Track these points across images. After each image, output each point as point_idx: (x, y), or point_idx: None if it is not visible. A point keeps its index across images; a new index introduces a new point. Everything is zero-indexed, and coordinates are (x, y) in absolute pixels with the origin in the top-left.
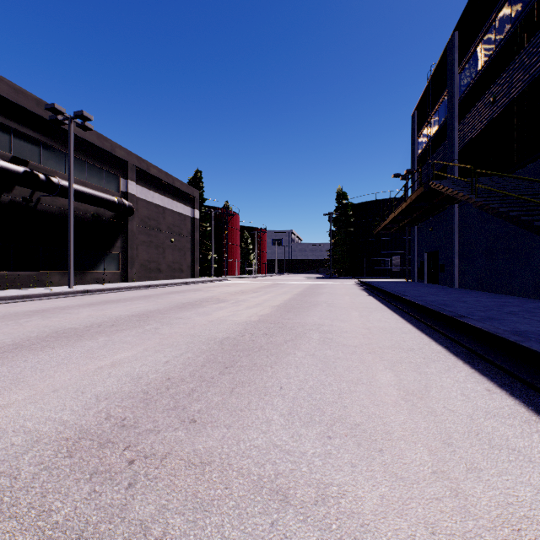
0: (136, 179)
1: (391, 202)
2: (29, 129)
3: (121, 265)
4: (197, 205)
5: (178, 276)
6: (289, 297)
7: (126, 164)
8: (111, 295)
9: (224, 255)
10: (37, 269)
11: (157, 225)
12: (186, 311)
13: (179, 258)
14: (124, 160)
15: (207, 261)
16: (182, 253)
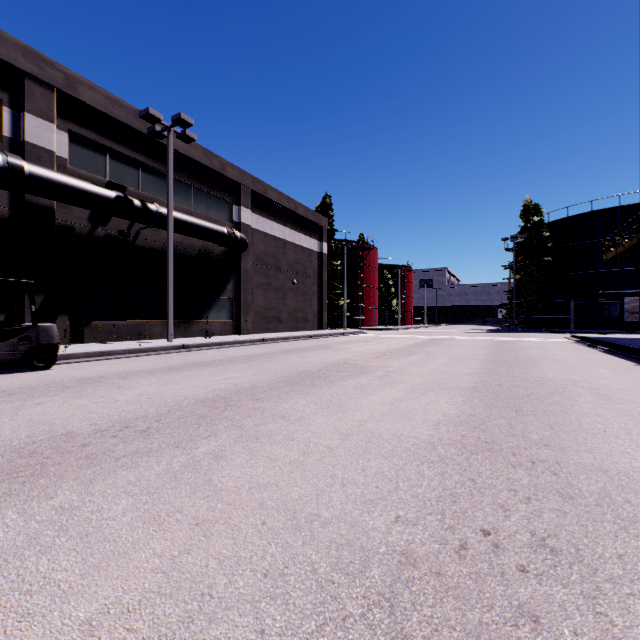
0: (251, 205)
1: (622, 211)
2: (126, 148)
3: (232, 313)
4: (325, 237)
5: (302, 327)
6: (480, 366)
7: (239, 187)
8: (210, 353)
9: (359, 300)
10: (136, 318)
11: (276, 263)
12: (297, 395)
13: (303, 304)
14: (236, 182)
15: (338, 308)
16: (307, 298)
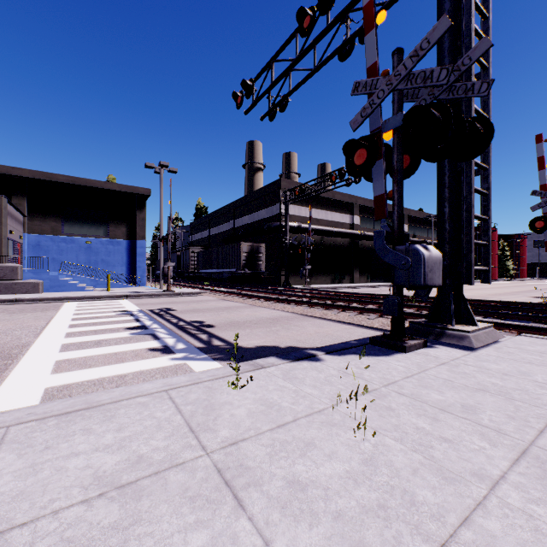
0: None
1: None
2: (415, 223)
3: None
4: None
5: None
6: None
7: None
8: None
9: None
10: None
11: None
12: (507, 287)
13: None
14: None
15: None
16: None
